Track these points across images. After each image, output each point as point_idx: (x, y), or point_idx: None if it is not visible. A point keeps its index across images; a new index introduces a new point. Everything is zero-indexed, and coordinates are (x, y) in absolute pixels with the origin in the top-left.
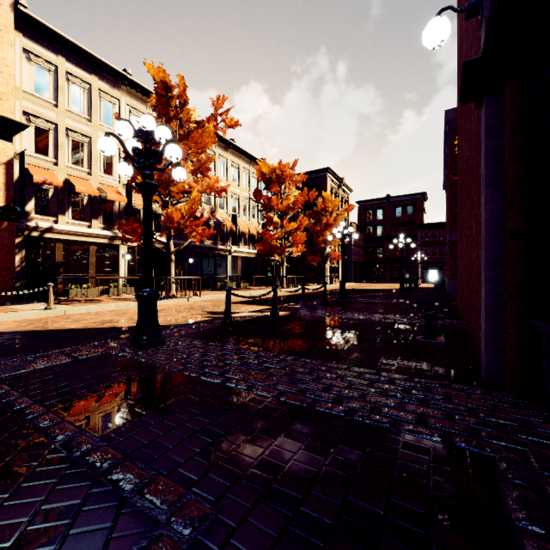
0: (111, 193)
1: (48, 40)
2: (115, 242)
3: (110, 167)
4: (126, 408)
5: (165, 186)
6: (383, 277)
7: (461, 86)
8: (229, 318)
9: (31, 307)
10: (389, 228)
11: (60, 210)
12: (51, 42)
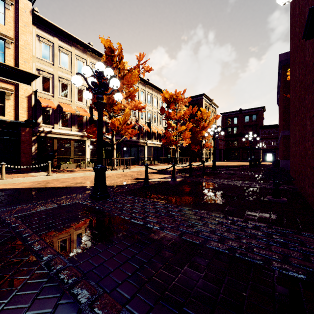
0: (81, 111)
1: (49, 29)
2: (84, 139)
3: (81, 97)
4: (86, 239)
5: (110, 106)
6: (237, 158)
7: (306, 27)
8: (147, 182)
9: (40, 174)
10: (241, 128)
11: (55, 121)
12: (50, 30)
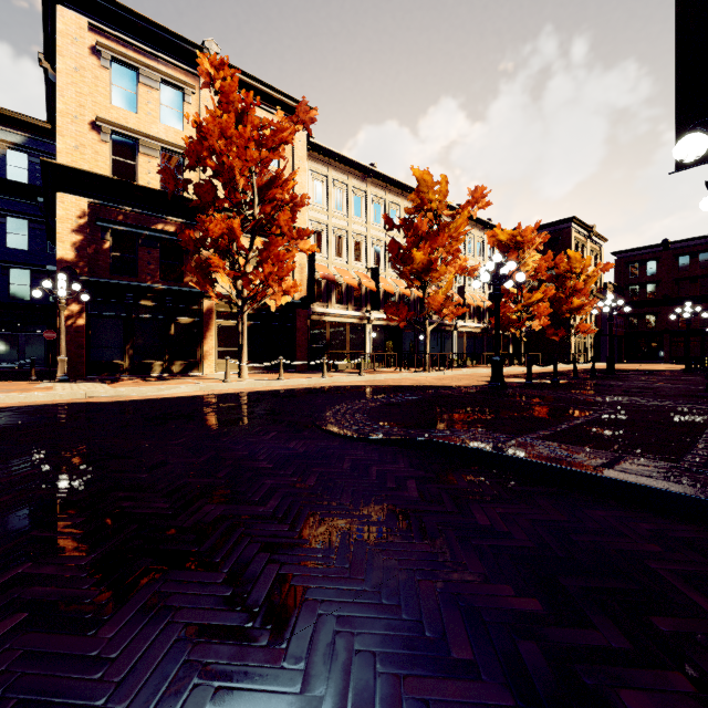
0: (363, 278)
1: (322, 157)
2: (363, 322)
3: (359, 254)
4: (542, 401)
5: (427, 272)
6: (657, 355)
7: None
8: (530, 379)
9: (341, 374)
10: (667, 286)
11: (329, 296)
12: (324, 158)
